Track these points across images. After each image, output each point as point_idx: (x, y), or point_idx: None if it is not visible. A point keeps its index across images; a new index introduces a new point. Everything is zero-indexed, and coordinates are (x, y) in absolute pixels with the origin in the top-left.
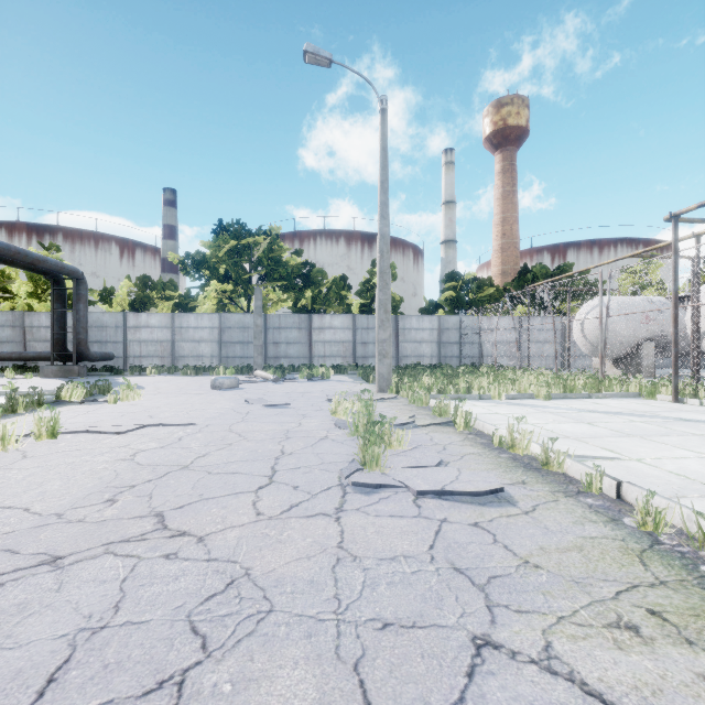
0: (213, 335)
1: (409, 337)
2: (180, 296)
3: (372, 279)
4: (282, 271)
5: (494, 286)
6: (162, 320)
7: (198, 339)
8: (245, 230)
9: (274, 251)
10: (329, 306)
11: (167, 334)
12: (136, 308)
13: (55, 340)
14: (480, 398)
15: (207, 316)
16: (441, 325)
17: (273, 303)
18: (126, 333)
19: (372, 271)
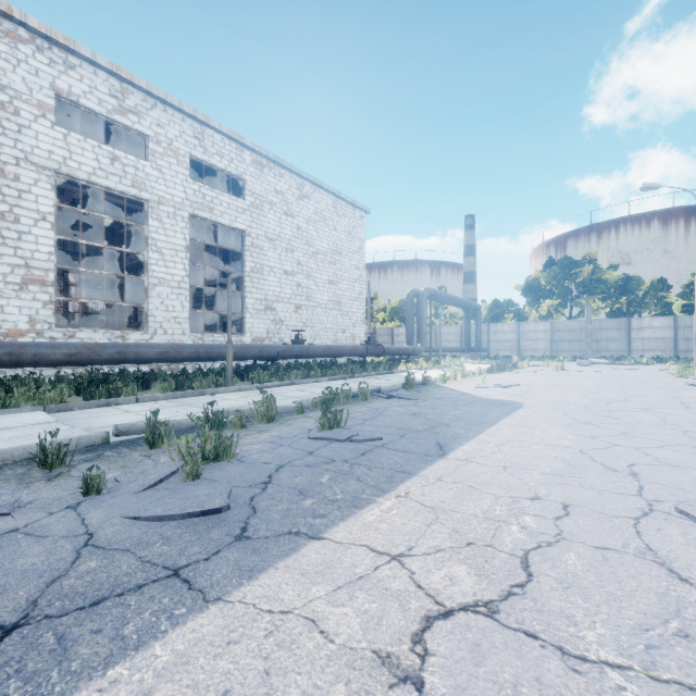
0: (546, 336)
1: None
2: (514, 310)
3: None
4: (602, 287)
5: None
6: (511, 327)
7: (535, 339)
8: (571, 263)
9: (594, 272)
10: (645, 307)
11: (514, 336)
12: (493, 321)
13: (466, 341)
14: None
15: (542, 323)
16: None
17: (593, 311)
18: (489, 336)
19: None
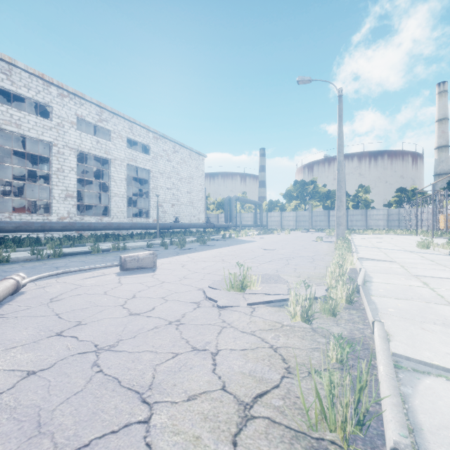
0: (293, 218)
1: (372, 218)
2: (280, 205)
3: (358, 193)
4: (318, 195)
5: (423, 193)
6: (277, 214)
7: (289, 220)
8: (304, 183)
9: (315, 188)
10: None
11: (279, 218)
12: (269, 211)
13: (255, 221)
14: (365, 234)
15: (292, 212)
16: (388, 213)
17: (314, 207)
18: (267, 218)
19: (358, 190)
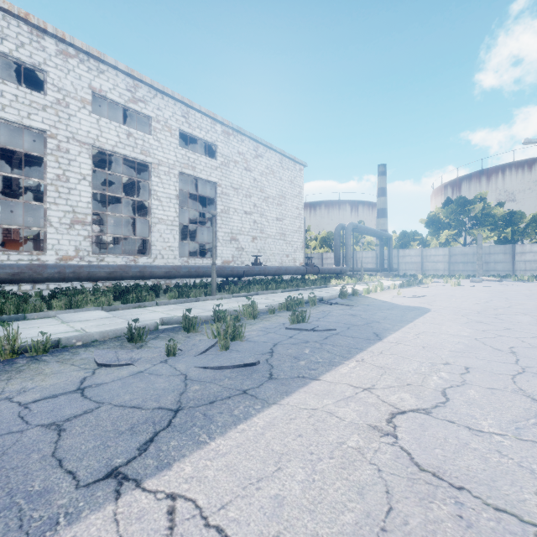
0: (444, 259)
1: None
2: (419, 238)
3: None
4: (490, 220)
5: None
6: (416, 252)
7: (436, 261)
8: (465, 201)
9: (484, 209)
10: (527, 236)
11: (419, 259)
12: (402, 247)
13: (380, 263)
14: None
15: (441, 249)
16: None
17: (483, 239)
18: (398, 259)
19: None
